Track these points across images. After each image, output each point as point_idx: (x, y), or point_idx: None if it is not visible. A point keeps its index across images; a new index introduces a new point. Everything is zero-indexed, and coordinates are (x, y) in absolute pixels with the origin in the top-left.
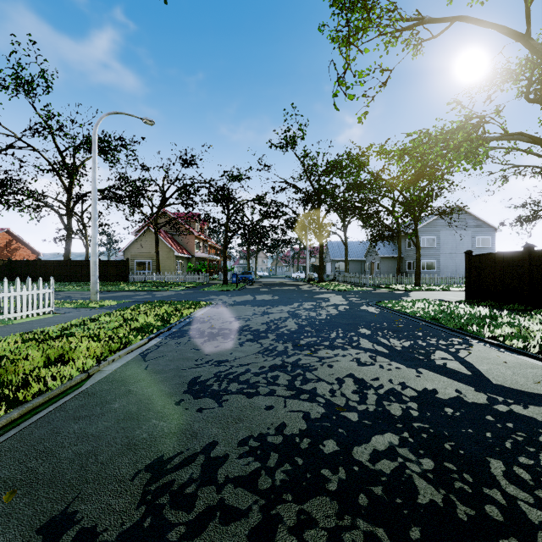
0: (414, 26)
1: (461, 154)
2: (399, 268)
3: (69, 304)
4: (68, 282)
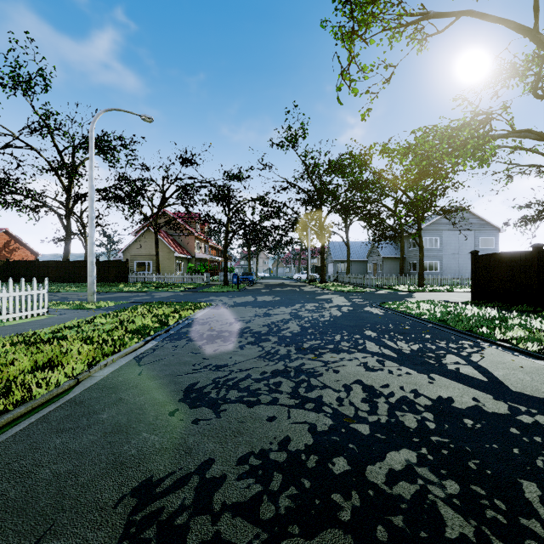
0: (419, 21)
1: (467, 151)
2: (402, 269)
3: (65, 305)
4: (66, 283)
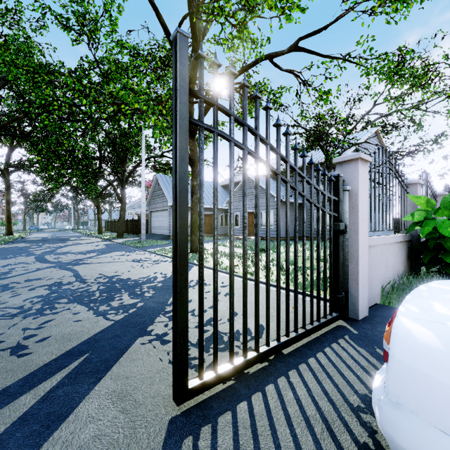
0: None
1: None
2: None
3: None
4: None
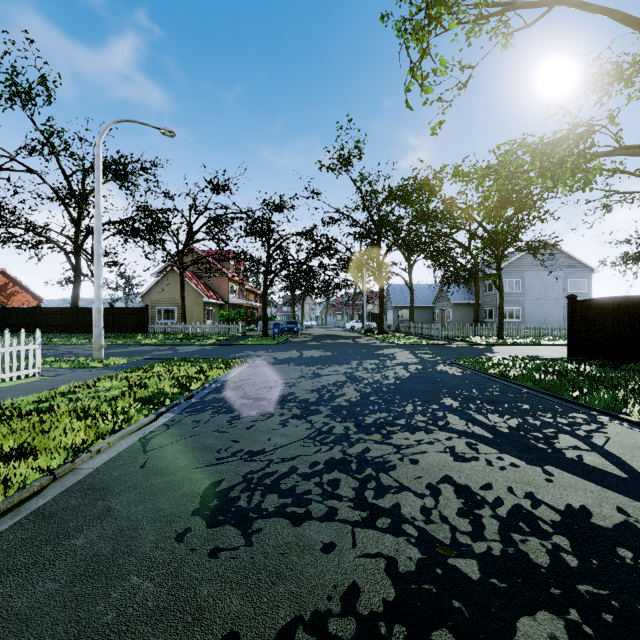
0: (503, 11)
1: (567, 170)
2: (476, 317)
3: (65, 363)
4: (74, 334)
